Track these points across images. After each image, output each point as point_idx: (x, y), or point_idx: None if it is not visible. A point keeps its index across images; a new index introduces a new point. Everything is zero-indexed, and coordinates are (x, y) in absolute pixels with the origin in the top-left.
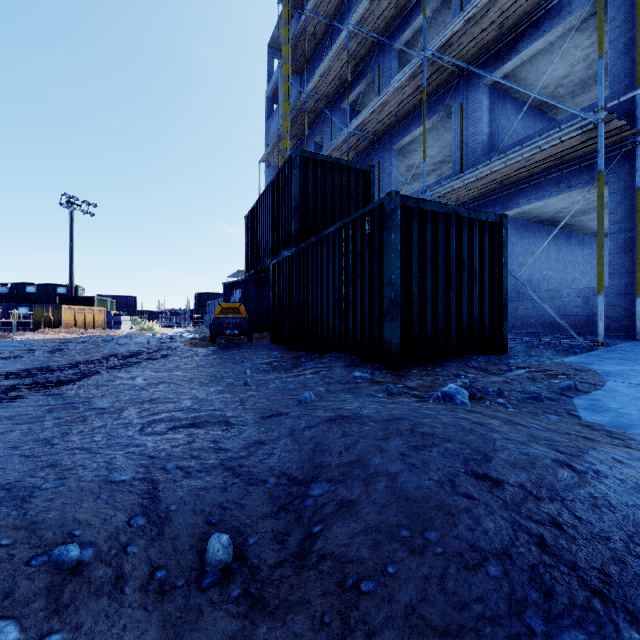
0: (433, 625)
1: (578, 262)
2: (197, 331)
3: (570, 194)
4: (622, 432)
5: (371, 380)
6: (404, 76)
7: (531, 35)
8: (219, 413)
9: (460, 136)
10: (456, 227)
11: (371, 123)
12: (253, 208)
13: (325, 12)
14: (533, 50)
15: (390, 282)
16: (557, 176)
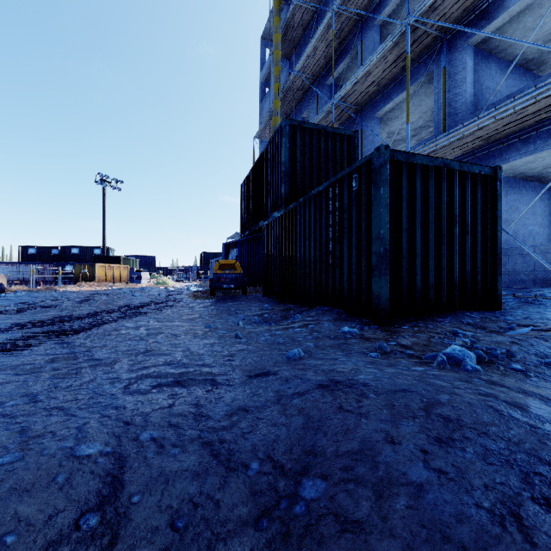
0: None
1: None
2: (201, 285)
3: None
4: None
5: (360, 336)
6: (387, 45)
7: None
8: (206, 369)
9: (443, 98)
10: (447, 181)
11: (354, 94)
12: (247, 177)
13: None
14: (522, 4)
15: (379, 237)
16: (550, 128)
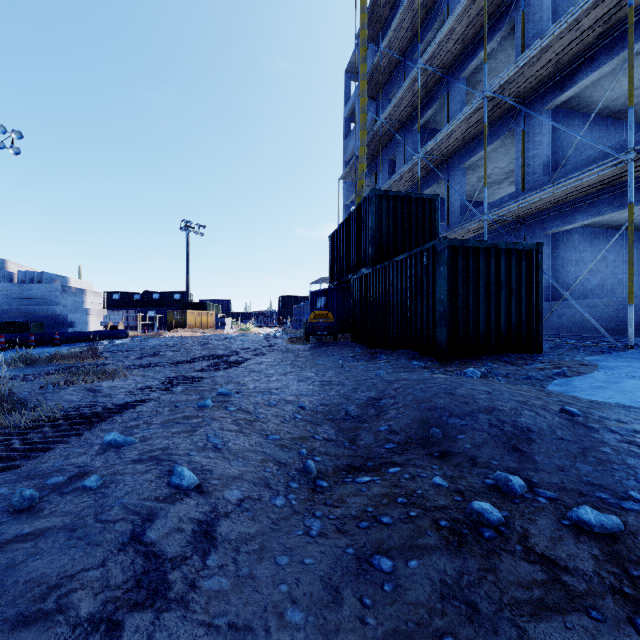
0: (416, 420)
1: None
2: (287, 331)
3: (624, 211)
4: (559, 393)
5: (424, 367)
6: (467, 112)
7: (587, 68)
8: (333, 378)
9: (521, 159)
10: (495, 256)
11: (439, 148)
12: (336, 230)
13: (398, 46)
14: (590, 80)
15: (440, 300)
16: (611, 195)
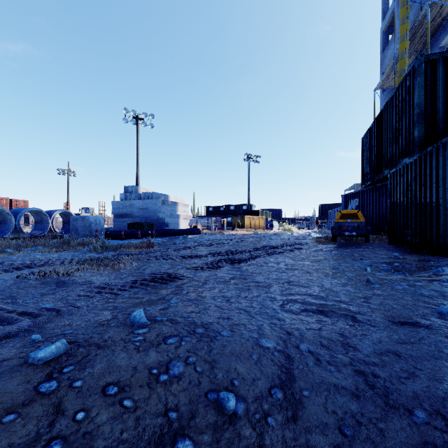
0: None
1: None
2: (321, 232)
3: None
4: None
5: None
6: None
7: None
8: (344, 306)
9: None
10: None
11: None
12: (369, 129)
13: None
14: None
15: None
16: None
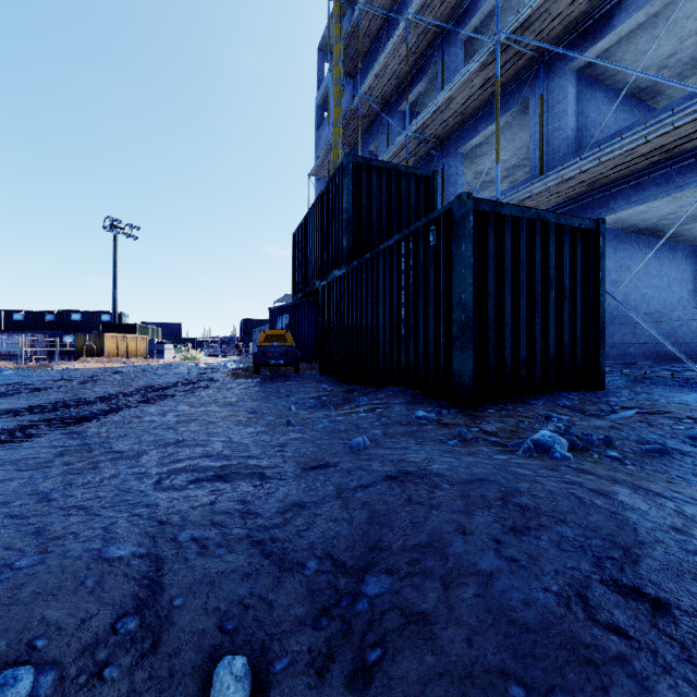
0: None
1: (685, 279)
2: (242, 360)
3: (682, 195)
4: None
5: (438, 421)
6: (473, 66)
7: (630, 5)
8: (253, 461)
9: (540, 133)
10: (541, 236)
11: (433, 124)
12: (301, 225)
13: (381, 4)
14: (632, 23)
15: (460, 303)
16: (664, 173)
